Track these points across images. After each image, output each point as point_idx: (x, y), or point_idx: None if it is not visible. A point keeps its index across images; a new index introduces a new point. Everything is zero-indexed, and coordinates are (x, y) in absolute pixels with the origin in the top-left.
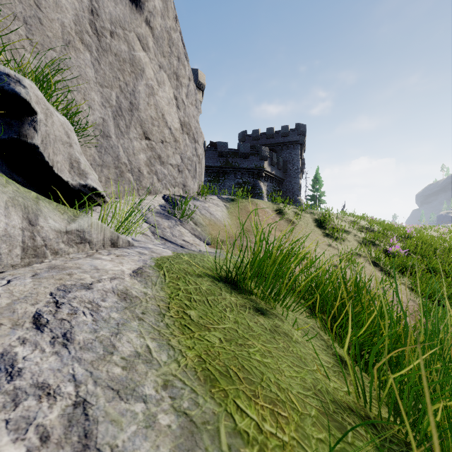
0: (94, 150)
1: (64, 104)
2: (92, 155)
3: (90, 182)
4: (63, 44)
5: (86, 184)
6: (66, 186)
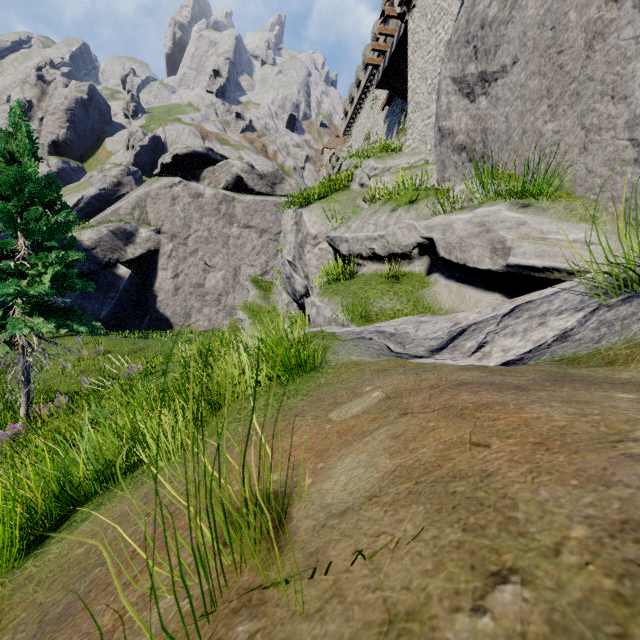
0: (632, 171)
1: (581, 140)
2: (629, 181)
3: (509, 260)
4: (586, 52)
5: (507, 264)
6: (494, 273)
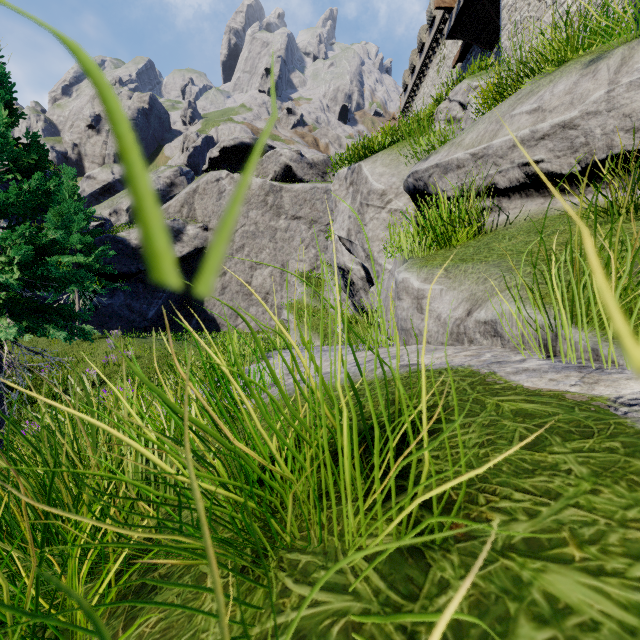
0: None
1: None
2: None
3: None
4: None
5: None
6: None
